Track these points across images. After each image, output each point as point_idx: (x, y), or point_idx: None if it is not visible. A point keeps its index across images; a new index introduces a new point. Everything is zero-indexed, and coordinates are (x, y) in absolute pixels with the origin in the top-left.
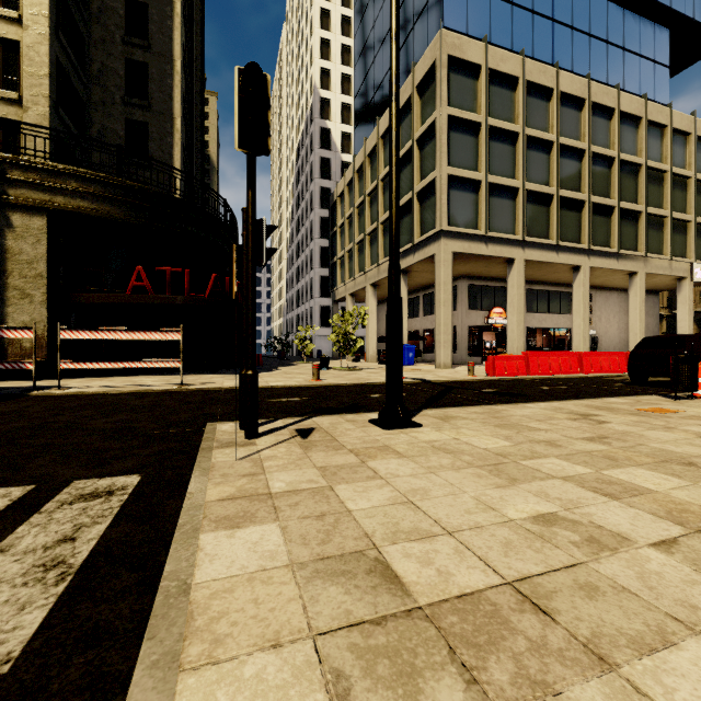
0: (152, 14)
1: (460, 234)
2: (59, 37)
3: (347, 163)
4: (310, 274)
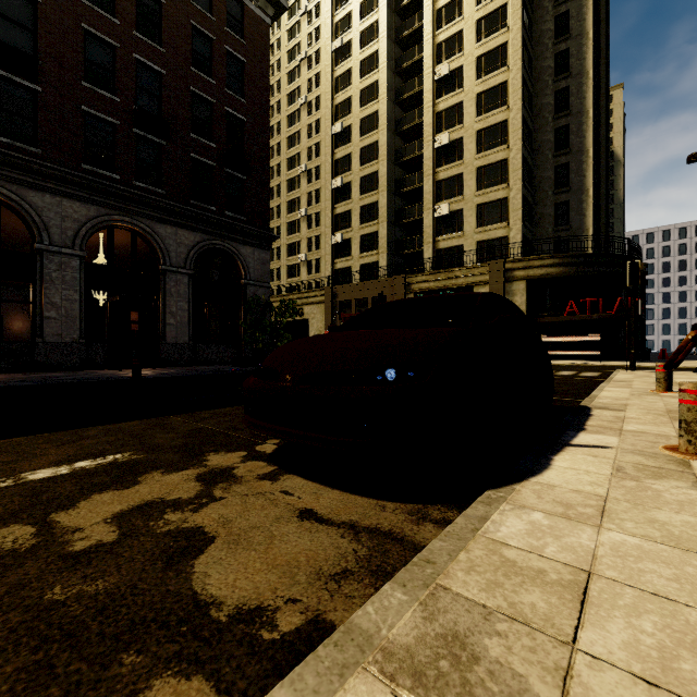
0: (571, 129)
1: None
2: (524, 184)
3: None
4: None
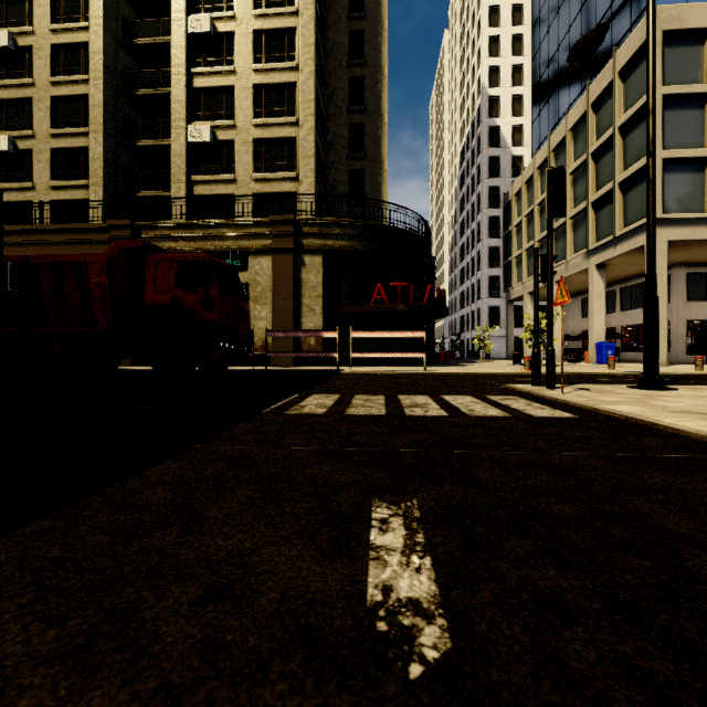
0: (367, 83)
1: (678, 220)
2: (317, 126)
3: (518, 157)
4: (477, 275)
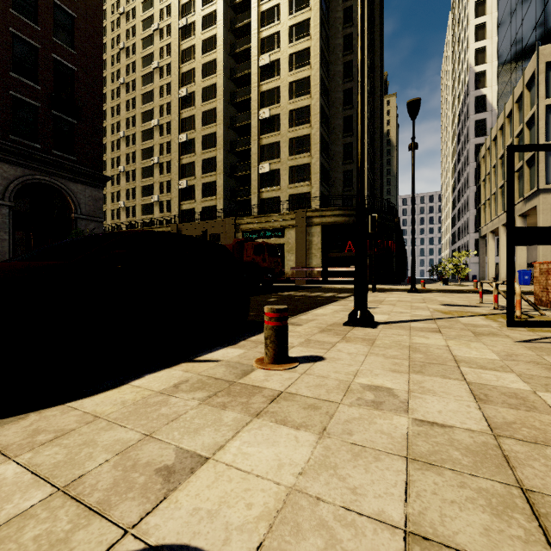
0: (354, 118)
1: None
2: (322, 154)
3: None
4: (466, 215)
